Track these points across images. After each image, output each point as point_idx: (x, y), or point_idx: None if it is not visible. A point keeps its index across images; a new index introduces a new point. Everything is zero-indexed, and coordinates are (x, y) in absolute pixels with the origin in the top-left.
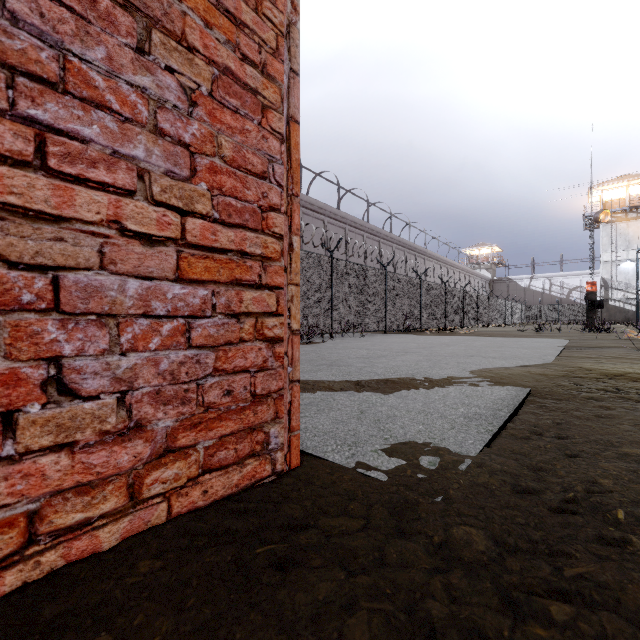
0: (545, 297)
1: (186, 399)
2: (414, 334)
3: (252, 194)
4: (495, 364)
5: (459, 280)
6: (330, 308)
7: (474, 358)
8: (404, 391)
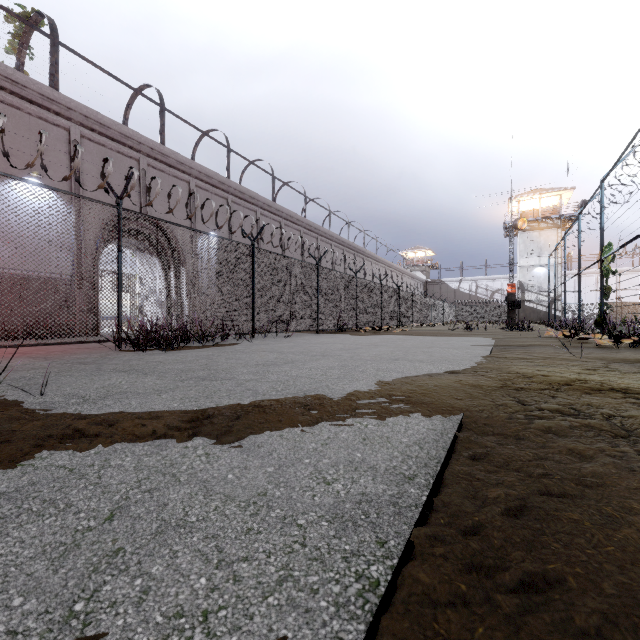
0: (472, 298)
1: None
2: (348, 334)
3: None
4: (421, 370)
5: (396, 281)
6: (251, 305)
7: (398, 362)
8: (266, 432)
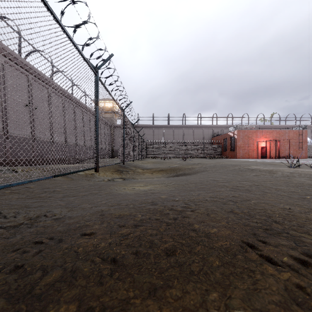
0: None
1: (304, 156)
2: None
3: (306, 152)
4: None
5: None
6: None
7: None
8: None
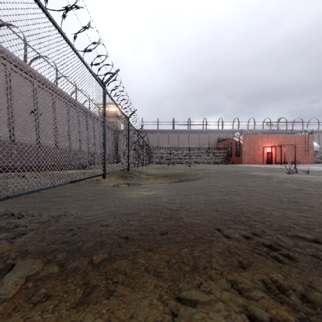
0: None
1: (310, 162)
2: None
3: (312, 158)
4: None
5: None
6: None
7: None
8: None
